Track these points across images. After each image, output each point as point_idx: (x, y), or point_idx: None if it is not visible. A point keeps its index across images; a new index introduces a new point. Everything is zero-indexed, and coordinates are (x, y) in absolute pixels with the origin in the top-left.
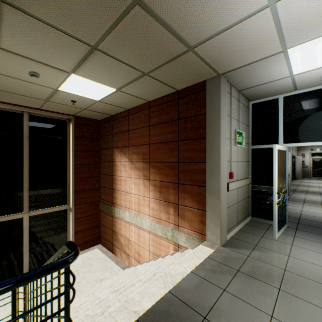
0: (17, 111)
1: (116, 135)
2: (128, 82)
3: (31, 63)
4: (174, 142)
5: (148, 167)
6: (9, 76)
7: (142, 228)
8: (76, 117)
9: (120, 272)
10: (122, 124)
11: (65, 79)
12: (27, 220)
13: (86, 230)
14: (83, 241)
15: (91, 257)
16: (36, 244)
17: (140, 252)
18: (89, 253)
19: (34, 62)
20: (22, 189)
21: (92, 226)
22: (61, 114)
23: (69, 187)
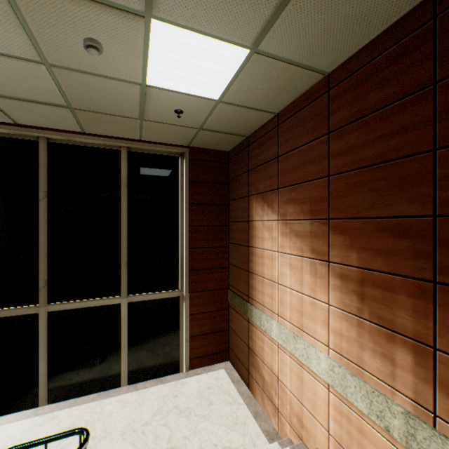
0: (114, 147)
1: (254, 171)
2: (275, 4)
3: (72, 6)
4: (414, 156)
5: (323, 232)
6: (69, 69)
7: (308, 367)
8: (192, 150)
9: (260, 448)
10: (265, 147)
11: (146, 47)
12: (125, 307)
13: (206, 335)
14: (203, 352)
15: (212, 385)
16: (137, 345)
17: (303, 420)
18: (210, 376)
19: (74, 1)
20: (119, 262)
21: (217, 329)
22: (170, 146)
23: (182, 263)
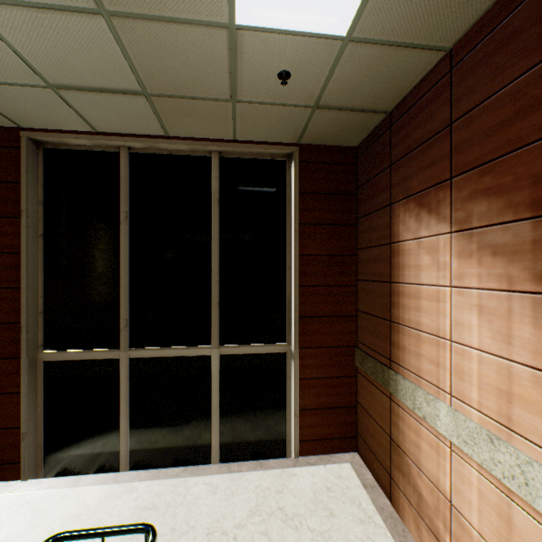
0: (203, 153)
1: (401, 163)
2: None
3: None
4: None
5: None
6: (133, 18)
7: (528, 504)
8: (303, 149)
9: None
10: (422, 116)
11: None
12: (216, 361)
13: (323, 410)
14: (318, 434)
15: (332, 486)
16: (231, 412)
17: None
18: (329, 471)
19: None
20: (210, 302)
21: (338, 404)
22: (273, 145)
23: (289, 306)
